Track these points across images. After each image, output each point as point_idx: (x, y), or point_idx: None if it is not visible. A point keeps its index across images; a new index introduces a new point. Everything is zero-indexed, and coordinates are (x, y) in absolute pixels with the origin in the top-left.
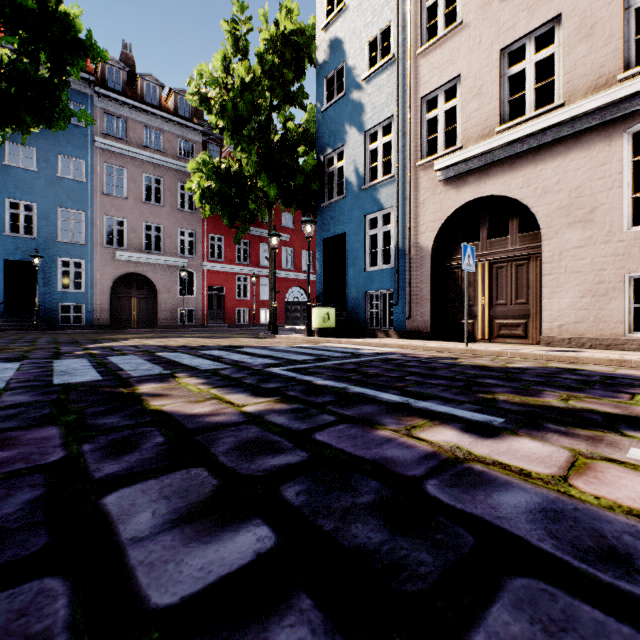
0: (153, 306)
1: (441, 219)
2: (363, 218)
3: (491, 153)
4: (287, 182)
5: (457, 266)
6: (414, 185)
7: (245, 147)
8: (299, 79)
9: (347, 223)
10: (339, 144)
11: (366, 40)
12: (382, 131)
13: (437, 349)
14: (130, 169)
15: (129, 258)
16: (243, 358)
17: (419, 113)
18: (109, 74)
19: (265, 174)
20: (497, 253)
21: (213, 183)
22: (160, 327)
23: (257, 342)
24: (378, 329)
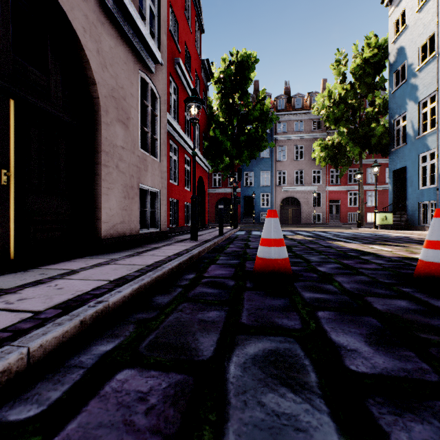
0: (299, 213)
1: None
2: (417, 156)
3: None
4: (367, 141)
5: None
6: None
7: (339, 132)
8: (380, 73)
9: (407, 160)
10: (402, 112)
11: (418, 45)
12: (430, 100)
13: None
14: (288, 146)
15: (287, 189)
16: (323, 234)
17: None
18: (279, 103)
19: (351, 142)
20: None
21: (323, 153)
22: (302, 224)
23: (342, 230)
24: (426, 225)
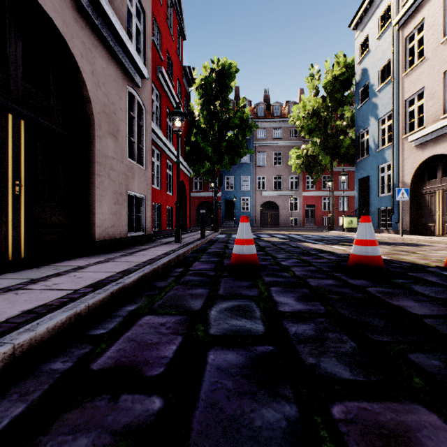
0: (277, 216)
1: (414, 167)
2: (377, 167)
3: (437, 131)
4: (337, 151)
5: (425, 193)
6: (401, 149)
7: (312, 142)
8: (348, 89)
9: (369, 170)
10: (365, 127)
11: (378, 69)
12: (387, 118)
13: (389, 237)
14: (267, 152)
15: (267, 194)
16: (296, 236)
17: (404, 109)
18: (259, 110)
19: (323, 152)
20: (445, 185)
21: (299, 161)
22: (280, 227)
23: (314, 233)
24: (384, 229)
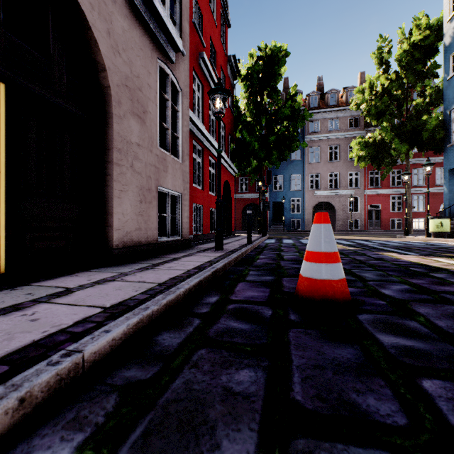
0: (333, 219)
1: None
2: None
3: None
4: (417, 137)
5: None
6: None
7: (382, 128)
8: (431, 58)
9: None
10: None
11: None
12: None
13: None
14: (321, 146)
15: (320, 194)
16: (365, 243)
17: None
18: (311, 101)
19: (397, 139)
20: None
21: (363, 152)
22: (337, 231)
23: (386, 239)
24: None
